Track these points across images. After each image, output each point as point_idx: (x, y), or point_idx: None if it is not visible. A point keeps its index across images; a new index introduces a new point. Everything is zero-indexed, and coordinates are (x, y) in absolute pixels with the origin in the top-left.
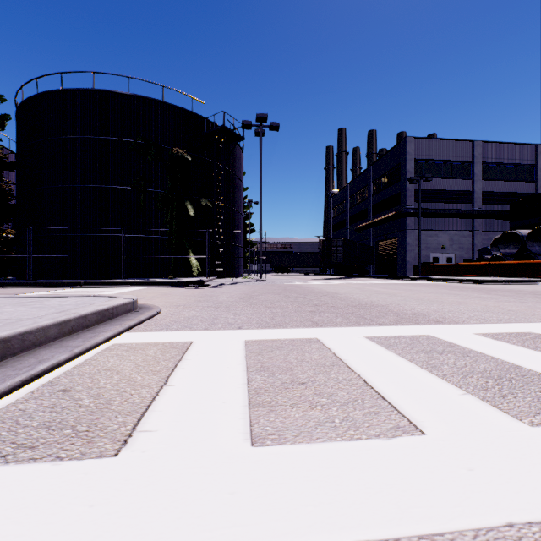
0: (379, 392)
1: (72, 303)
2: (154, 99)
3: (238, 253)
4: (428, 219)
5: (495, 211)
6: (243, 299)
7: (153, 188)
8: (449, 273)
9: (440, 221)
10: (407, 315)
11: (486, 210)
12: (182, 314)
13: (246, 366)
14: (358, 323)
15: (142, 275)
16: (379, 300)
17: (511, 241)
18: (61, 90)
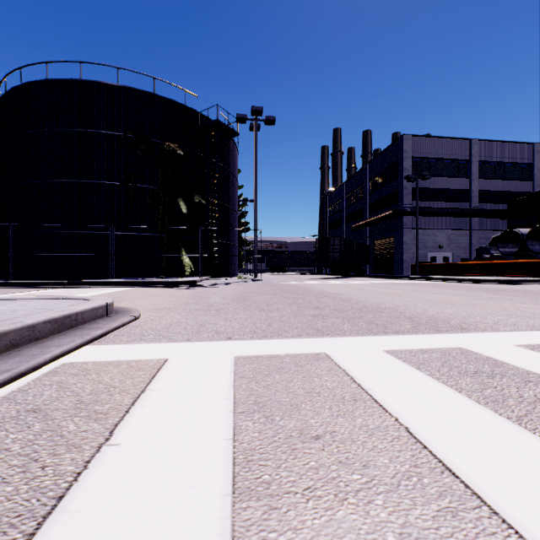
0: (439, 457)
1: (29, 308)
2: (144, 91)
3: (233, 252)
4: (425, 218)
5: (493, 210)
6: (237, 301)
7: (144, 184)
8: (447, 272)
9: (438, 219)
10: (423, 320)
11: (483, 209)
12: (164, 320)
13: (233, 402)
14: (371, 331)
15: (132, 275)
16: (384, 302)
17: (511, 240)
18: (46, 80)
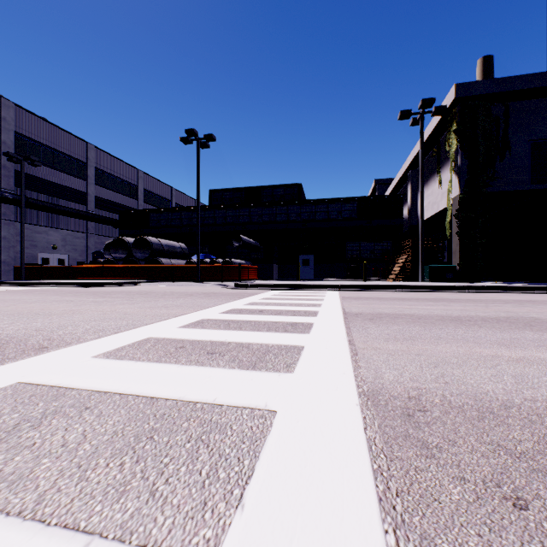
0: None
1: None
2: None
3: None
4: (35, 211)
5: (108, 218)
6: None
7: None
8: (62, 276)
9: (52, 216)
10: None
11: (100, 215)
12: None
13: None
14: None
15: None
16: None
17: (121, 247)
18: None
